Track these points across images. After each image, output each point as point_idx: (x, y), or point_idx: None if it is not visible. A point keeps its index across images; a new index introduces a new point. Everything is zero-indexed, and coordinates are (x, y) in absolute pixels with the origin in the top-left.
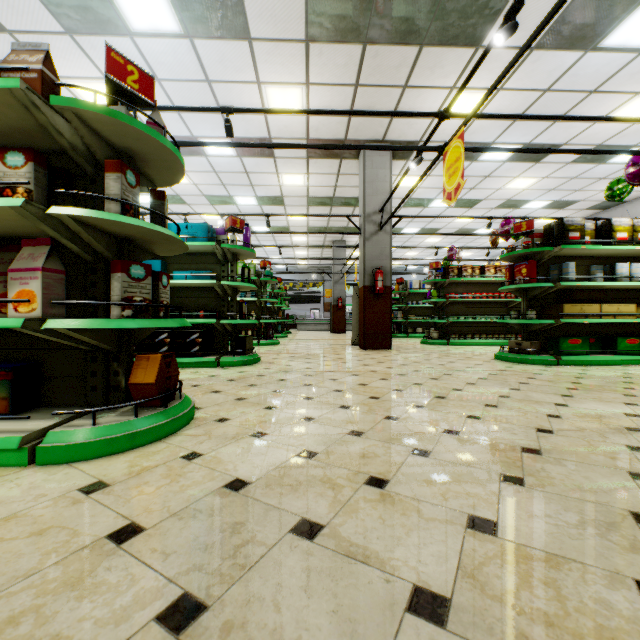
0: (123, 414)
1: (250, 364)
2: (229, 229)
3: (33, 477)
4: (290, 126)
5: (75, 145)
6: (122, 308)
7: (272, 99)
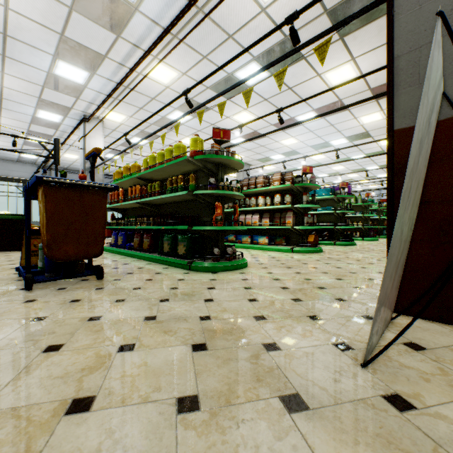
0: (306, 247)
1: (349, 245)
2: (340, 187)
3: (293, 254)
4: (377, 124)
5: (296, 190)
6: (306, 224)
7: (363, 120)
